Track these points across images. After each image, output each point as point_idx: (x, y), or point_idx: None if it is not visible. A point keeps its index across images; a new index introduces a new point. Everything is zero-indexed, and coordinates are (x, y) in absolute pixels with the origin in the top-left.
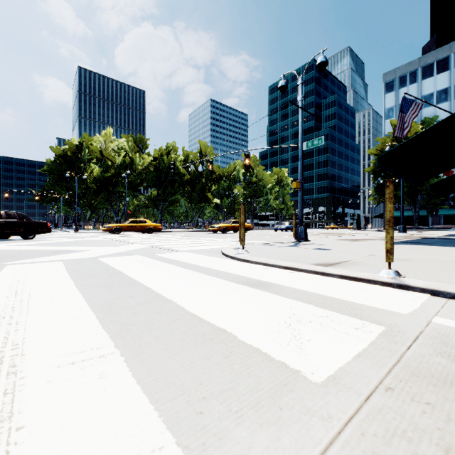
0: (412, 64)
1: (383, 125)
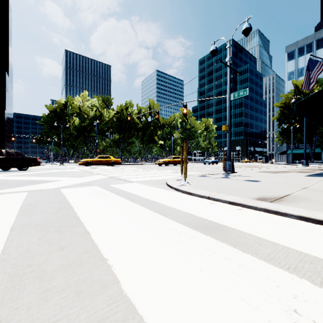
0: (308, 38)
1: (285, 85)
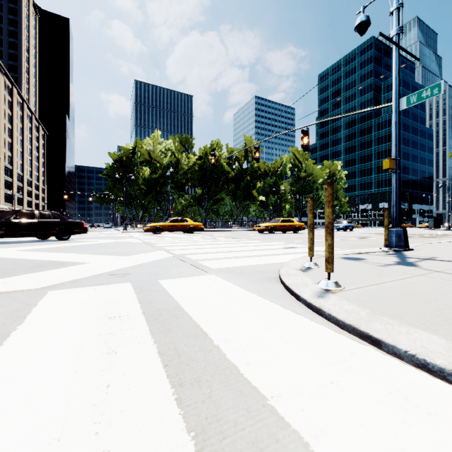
0: None
1: None
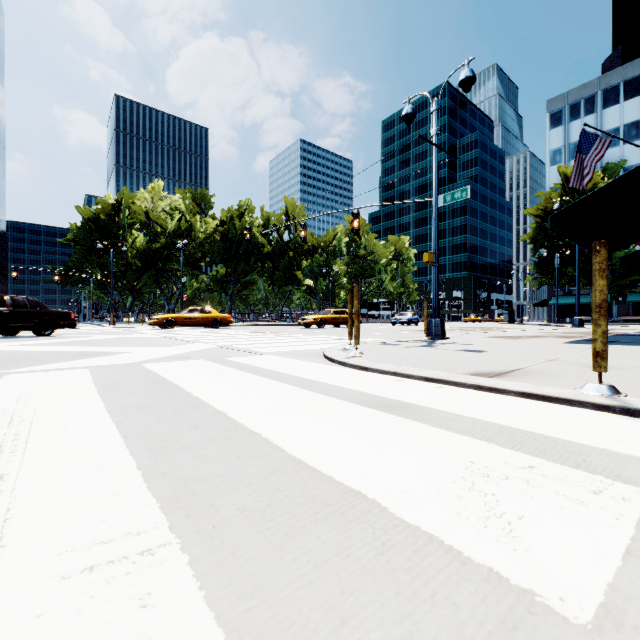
0: (589, 86)
1: (547, 174)
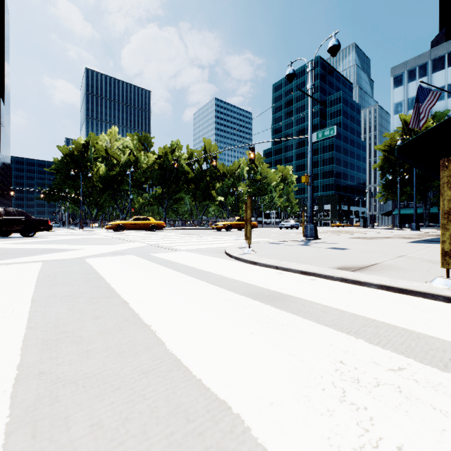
0: (422, 57)
1: (391, 120)
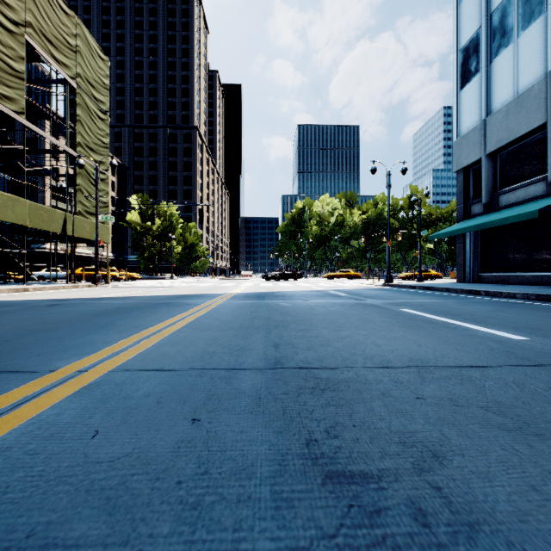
0: None
1: None
